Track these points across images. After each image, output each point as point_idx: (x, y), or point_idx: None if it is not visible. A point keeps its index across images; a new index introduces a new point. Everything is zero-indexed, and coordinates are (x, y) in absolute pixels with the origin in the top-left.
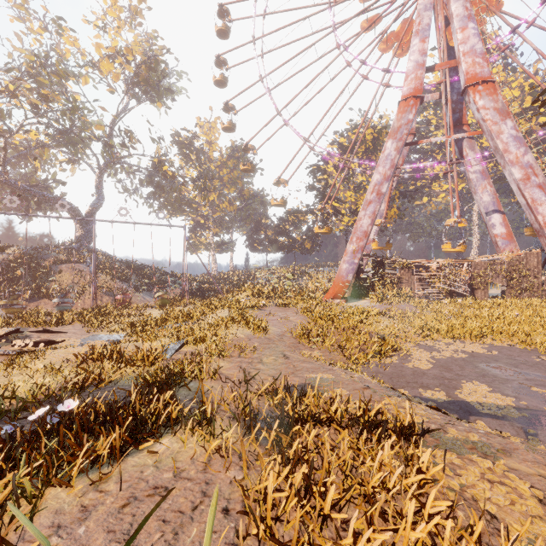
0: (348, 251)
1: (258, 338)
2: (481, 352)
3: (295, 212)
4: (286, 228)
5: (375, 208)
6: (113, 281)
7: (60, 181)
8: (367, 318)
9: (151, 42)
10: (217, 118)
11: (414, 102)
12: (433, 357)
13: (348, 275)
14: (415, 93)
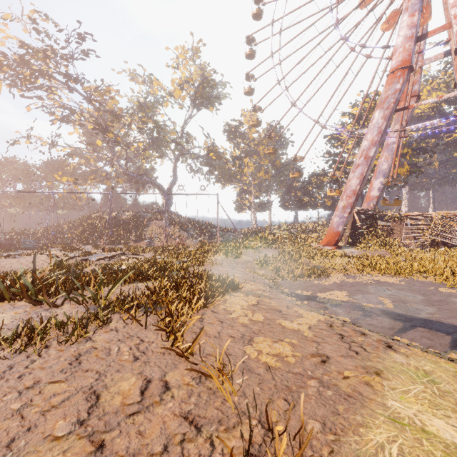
0: (339, 207)
1: (229, 260)
2: (390, 282)
3: (313, 176)
4: (309, 189)
5: (363, 170)
6: (179, 231)
7: (154, 170)
8: (316, 255)
9: (203, 69)
10: None
11: (401, 73)
12: (343, 281)
13: (338, 227)
14: (402, 64)
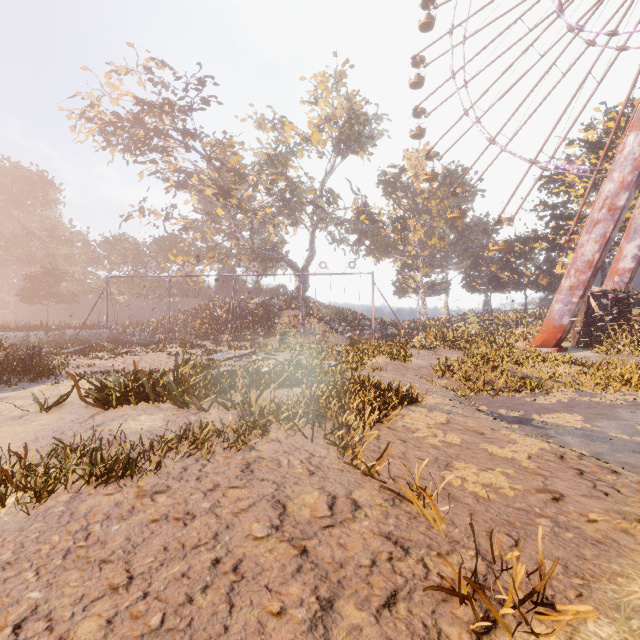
0: (563, 287)
1: (395, 365)
2: None
3: (518, 241)
4: (511, 260)
5: (606, 229)
6: (319, 324)
7: (285, 242)
8: (527, 361)
9: (351, 101)
10: (427, 144)
11: None
12: (573, 399)
13: (562, 318)
14: None
